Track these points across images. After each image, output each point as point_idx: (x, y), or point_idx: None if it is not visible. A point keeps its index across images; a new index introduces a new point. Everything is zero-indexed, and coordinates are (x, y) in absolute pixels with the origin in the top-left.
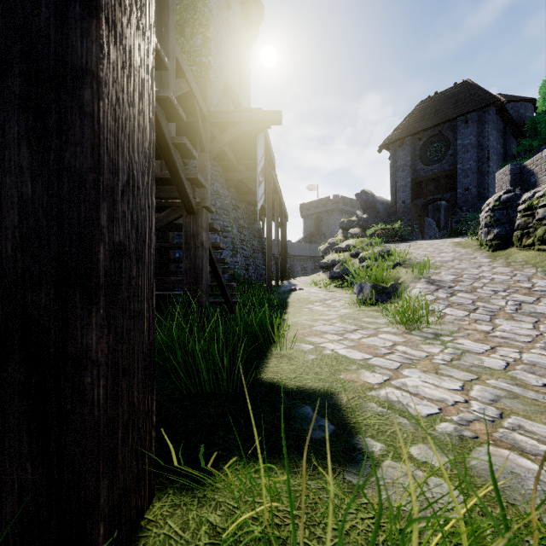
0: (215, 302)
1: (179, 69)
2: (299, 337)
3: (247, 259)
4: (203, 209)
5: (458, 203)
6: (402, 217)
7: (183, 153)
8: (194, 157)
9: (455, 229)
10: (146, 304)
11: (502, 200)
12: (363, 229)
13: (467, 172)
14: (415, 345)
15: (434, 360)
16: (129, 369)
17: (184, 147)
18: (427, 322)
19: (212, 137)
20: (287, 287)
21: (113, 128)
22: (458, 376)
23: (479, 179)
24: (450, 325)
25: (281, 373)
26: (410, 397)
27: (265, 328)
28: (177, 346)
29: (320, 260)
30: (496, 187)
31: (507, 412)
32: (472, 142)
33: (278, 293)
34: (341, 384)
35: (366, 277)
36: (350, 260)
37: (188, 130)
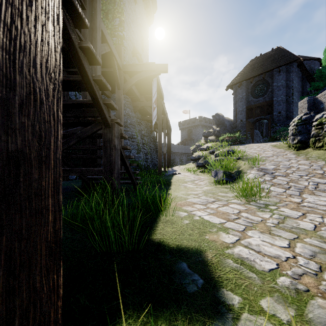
0: (125, 182)
1: (103, 37)
2: (178, 206)
3: (147, 155)
4: (115, 124)
5: (274, 121)
6: (240, 130)
7: (101, 86)
8: (108, 89)
9: (273, 137)
10: (51, 200)
11: (302, 119)
12: (217, 136)
13: (280, 102)
14: (253, 212)
15: (267, 223)
16: (29, 260)
17: (101, 82)
18: (260, 197)
19: (125, 80)
20: (171, 172)
21: (8, 46)
22: (285, 236)
23: (287, 106)
24: (274, 198)
25: (165, 234)
26: (255, 255)
27: (156, 202)
28: (95, 216)
29: (190, 155)
30: (299, 111)
31: (324, 266)
32: (283, 84)
33: (165, 175)
34: (207, 243)
35: (219, 166)
36: (209, 156)
37: (110, 76)
